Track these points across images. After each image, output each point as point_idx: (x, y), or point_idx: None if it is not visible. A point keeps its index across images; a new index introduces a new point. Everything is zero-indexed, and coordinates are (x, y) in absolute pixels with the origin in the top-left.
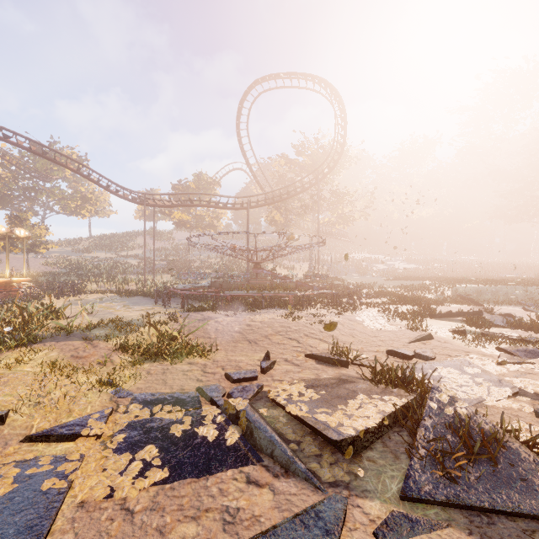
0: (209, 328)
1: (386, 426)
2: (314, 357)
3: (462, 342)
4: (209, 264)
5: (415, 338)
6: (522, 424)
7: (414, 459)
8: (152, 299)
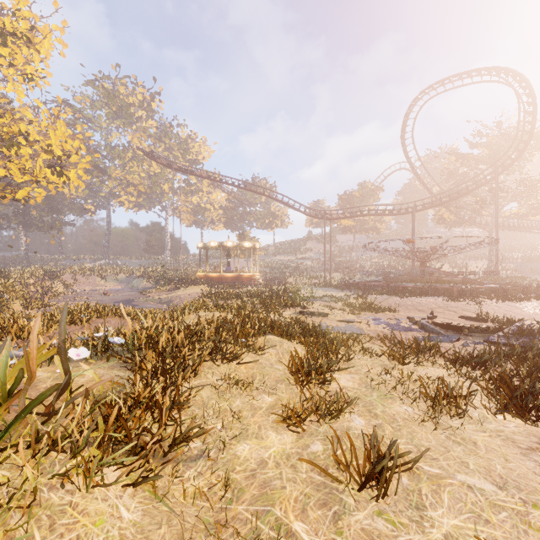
0: (390, 302)
1: (491, 332)
2: (464, 318)
3: None
4: (372, 263)
5: None
6: None
7: (495, 335)
8: (336, 289)
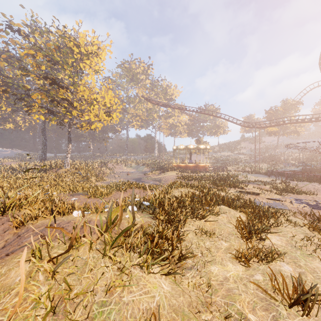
0: (309, 187)
1: None
2: None
3: None
4: (293, 157)
5: None
6: None
7: None
8: (264, 175)
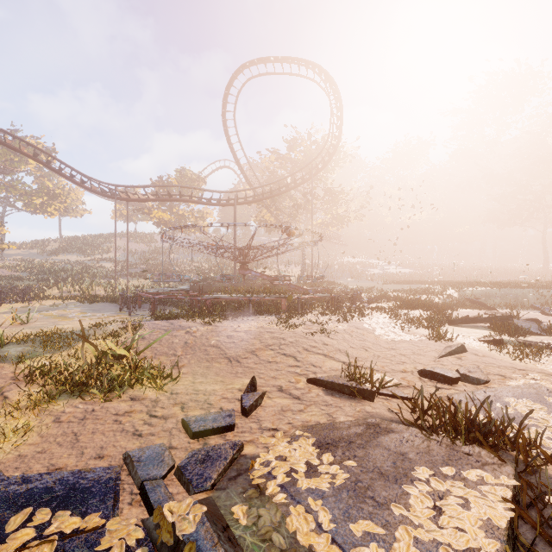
0: (176, 341)
1: None
2: (321, 383)
3: (506, 355)
4: (193, 267)
5: (446, 351)
6: None
7: None
8: (119, 305)
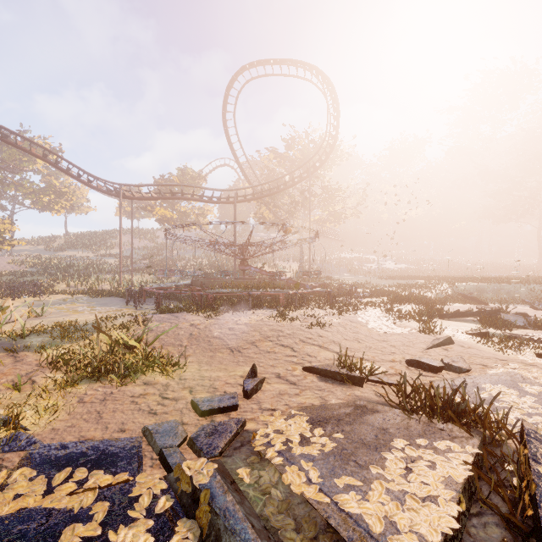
0: (181, 332)
1: (464, 512)
2: (315, 371)
3: (490, 347)
4: (194, 263)
5: (433, 343)
6: None
7: None
8: (124, 299)
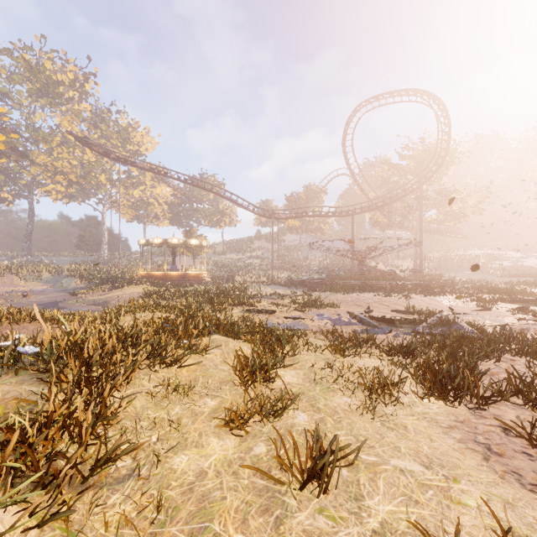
0: (332, 298)
1: (417, 323)
2: (396, 311)
3: (512, 313)
4: (316, 262)
5: (475, 310)
6: (488, 330)
7: (421, 326)
8: (283, 287)
